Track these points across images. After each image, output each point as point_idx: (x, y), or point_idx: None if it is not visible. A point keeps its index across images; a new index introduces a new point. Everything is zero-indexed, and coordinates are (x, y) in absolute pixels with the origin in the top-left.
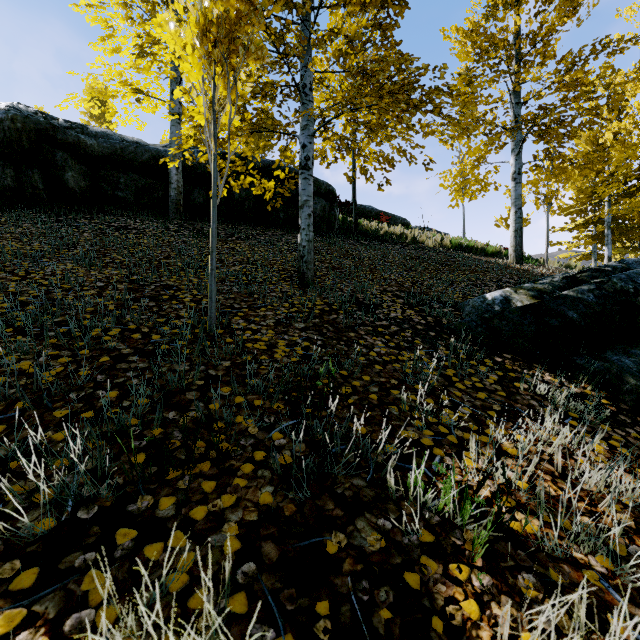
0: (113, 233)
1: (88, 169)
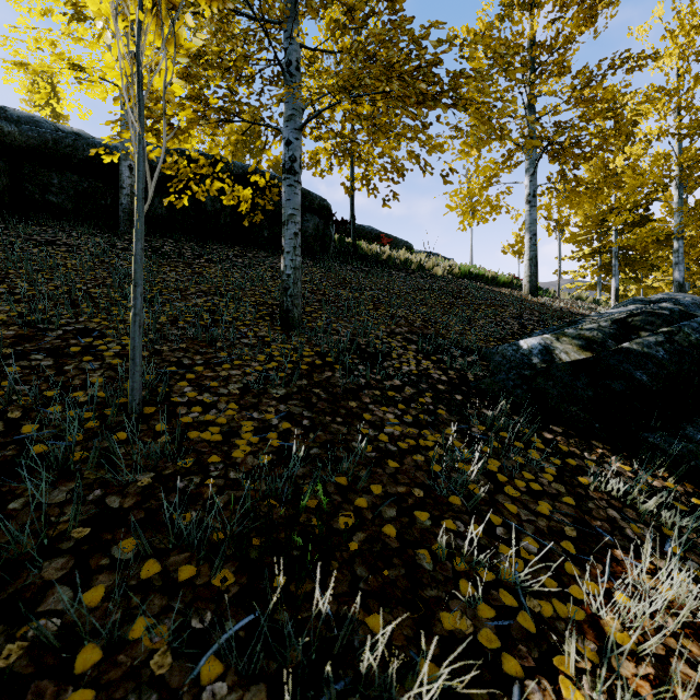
0: (30, 249)
1: (6, 164)
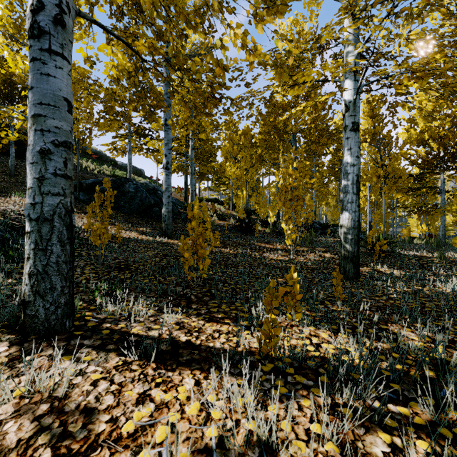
0: None
1: None
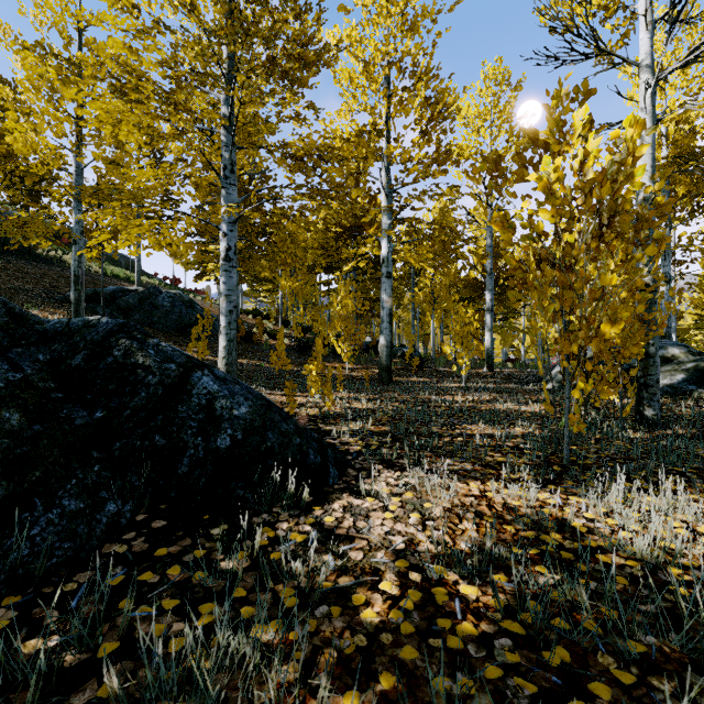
0: None
1: None
